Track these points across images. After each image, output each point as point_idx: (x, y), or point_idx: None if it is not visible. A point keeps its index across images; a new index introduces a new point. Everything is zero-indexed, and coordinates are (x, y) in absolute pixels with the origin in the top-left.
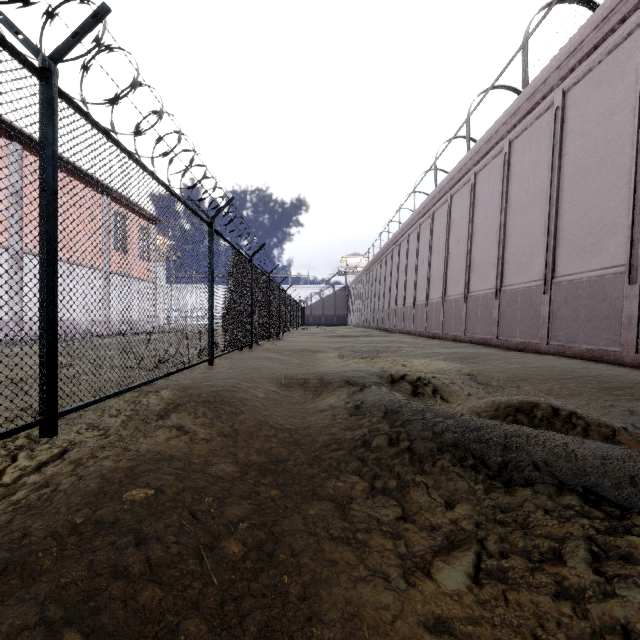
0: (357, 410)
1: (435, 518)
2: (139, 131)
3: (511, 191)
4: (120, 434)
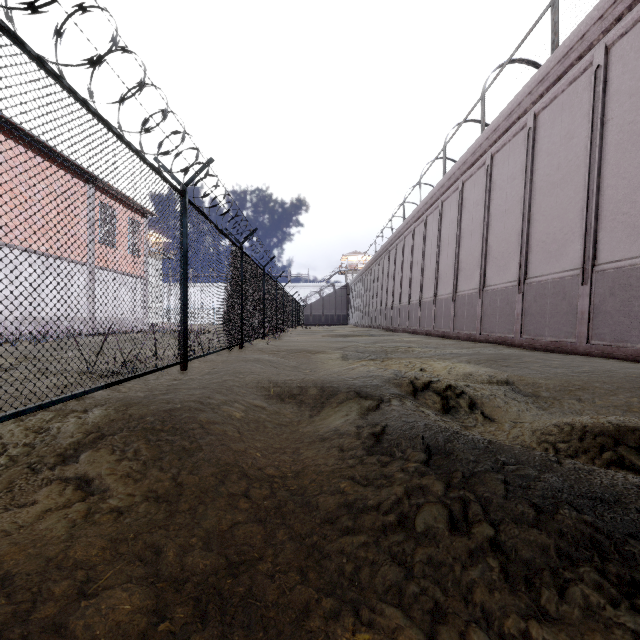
0: (378, 444)
1: None
2: (33, 3)
3: (537, 170)
4: None
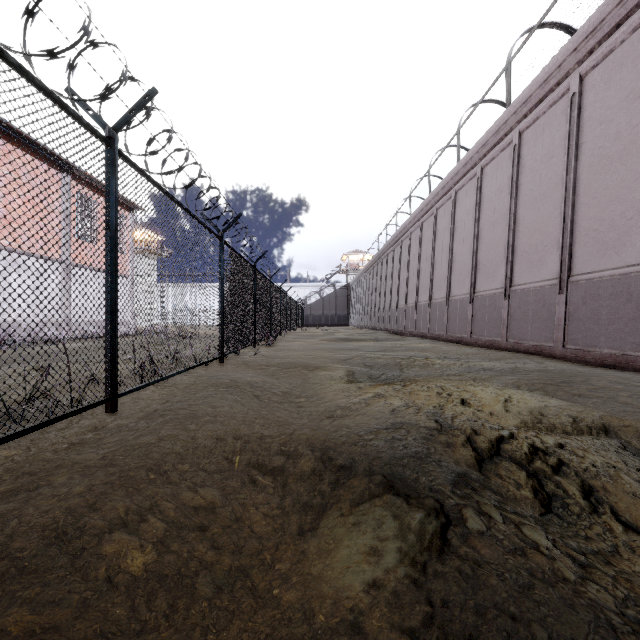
0: None
1: None
2: None
3: (584, 143)
4: None
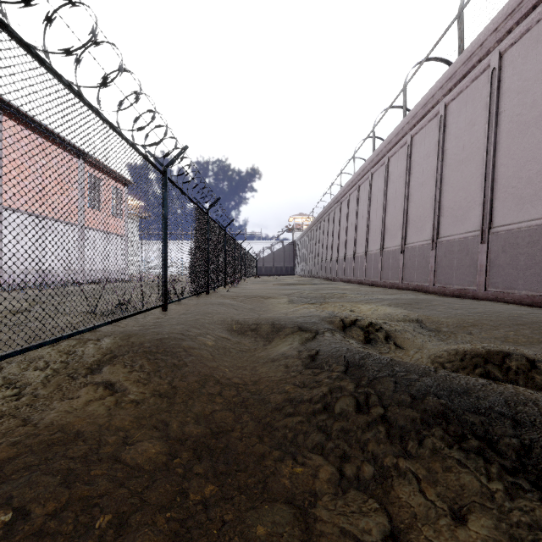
0: (312, 362)
1: (442, 541)
2: (68, 49)
3: (447, 150)
4: (35, 394)
